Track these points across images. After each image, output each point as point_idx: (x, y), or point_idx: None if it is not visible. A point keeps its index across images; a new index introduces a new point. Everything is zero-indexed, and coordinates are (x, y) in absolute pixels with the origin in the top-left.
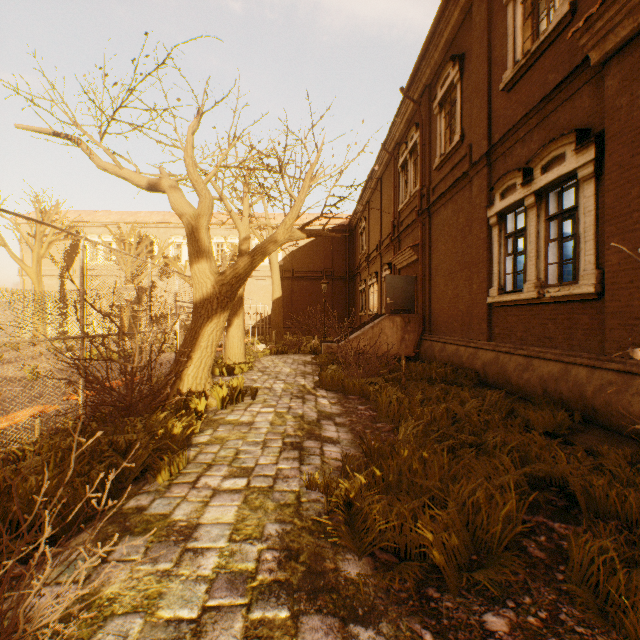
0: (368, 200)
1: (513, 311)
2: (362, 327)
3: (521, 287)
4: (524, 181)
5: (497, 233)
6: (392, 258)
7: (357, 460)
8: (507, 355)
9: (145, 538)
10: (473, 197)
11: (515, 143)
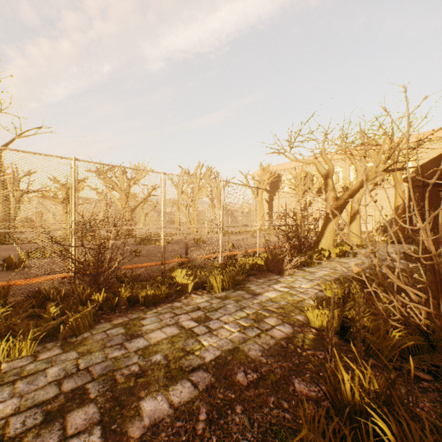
0: None
1: None
2: None
3: None
4: None
5: None
6: None
7: None
8: None
9: (303, 271)
10: None
11: None
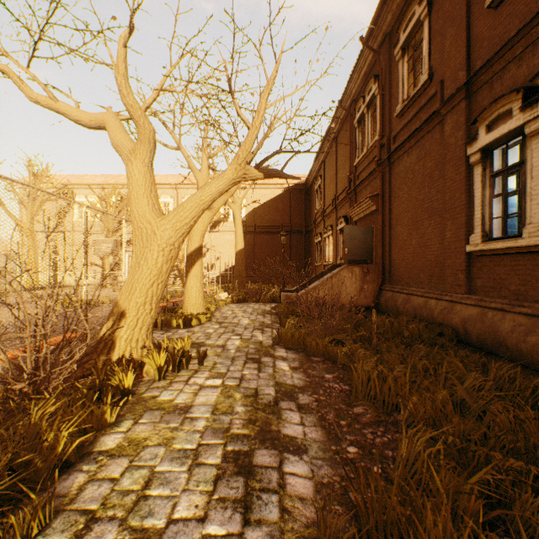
0: (323, 159)
1: (504, 260)
2: (320, 277)
3: (509, 233)
4: (527, 102)
5: (480, 172)
6: (349, 210)
7: (338, 498)
8: (498, 312)
9: None
10: (446, 136)
11: (507, 64)
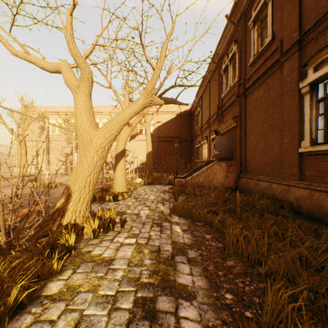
0: (201, 95)
1: (326, 158)
2: (199, 169)
3: None
4: None
5: (309, 99)
6: (218, 126)
7: None
8: (323, 193)
9: None
10: (284, 76)
11: None
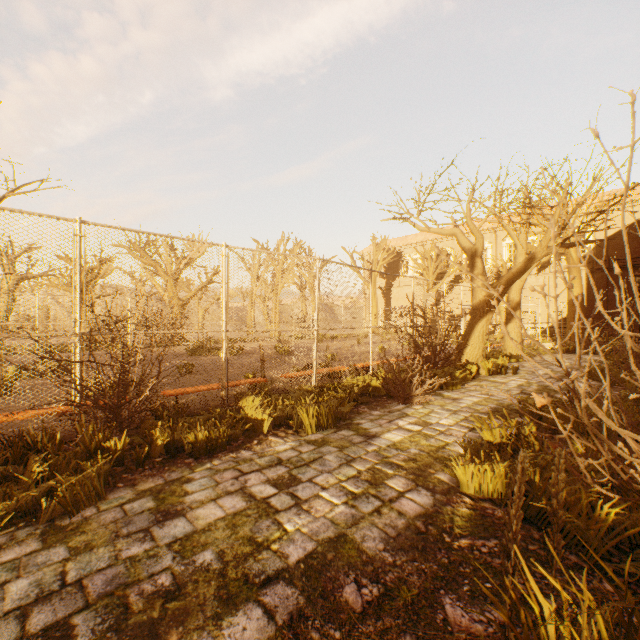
0: None
1: None
2: None
3: None
4: None
5: None
6: None
7: None
8: None
9: (441, 397)
10: None
11: None
